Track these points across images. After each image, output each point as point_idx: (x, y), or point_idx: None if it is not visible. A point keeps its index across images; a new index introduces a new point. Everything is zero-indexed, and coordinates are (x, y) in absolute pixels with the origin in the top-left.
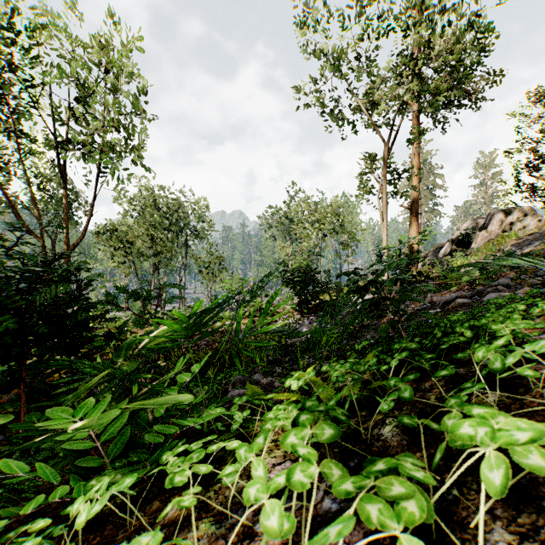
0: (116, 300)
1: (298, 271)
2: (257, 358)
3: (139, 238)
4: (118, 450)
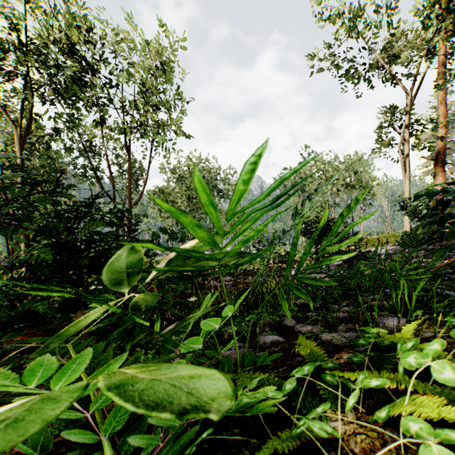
0: (156, 240)
1: (315, 221)
2: (310, 303)
3: (179, 198)
4: (119, 423)
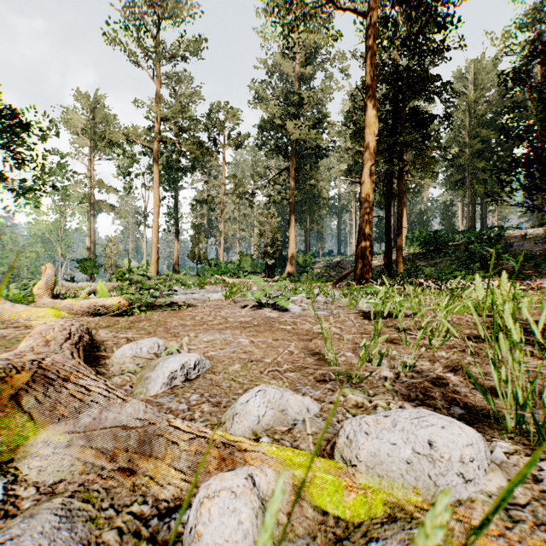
0: None
1: None
2: None
3: None
4: None
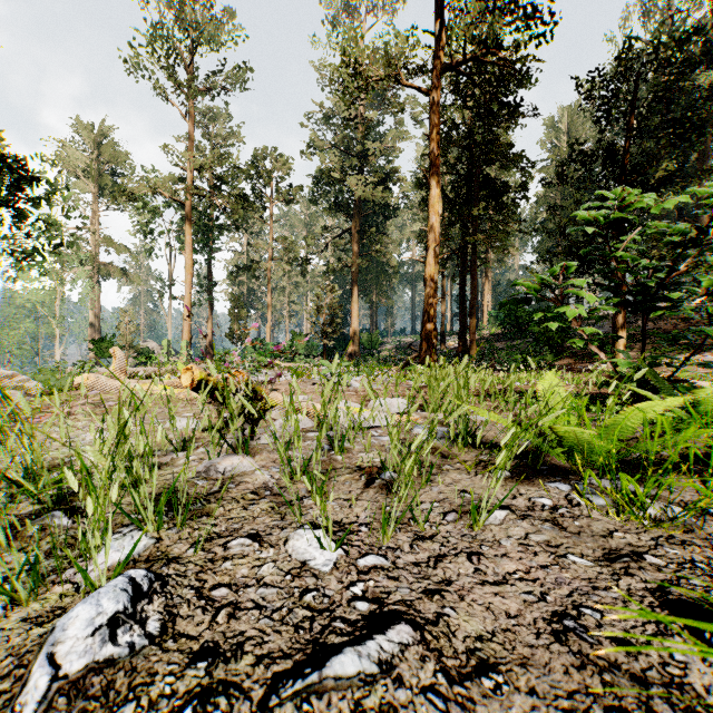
0: None
1: None
2: None
3: None
4: None
